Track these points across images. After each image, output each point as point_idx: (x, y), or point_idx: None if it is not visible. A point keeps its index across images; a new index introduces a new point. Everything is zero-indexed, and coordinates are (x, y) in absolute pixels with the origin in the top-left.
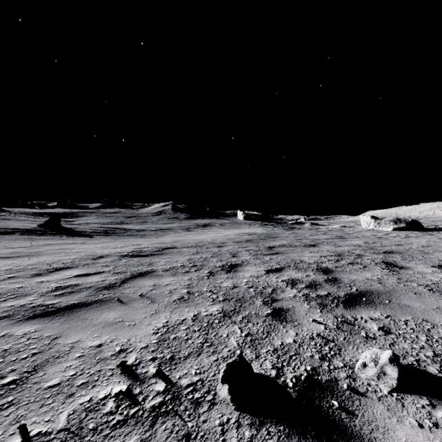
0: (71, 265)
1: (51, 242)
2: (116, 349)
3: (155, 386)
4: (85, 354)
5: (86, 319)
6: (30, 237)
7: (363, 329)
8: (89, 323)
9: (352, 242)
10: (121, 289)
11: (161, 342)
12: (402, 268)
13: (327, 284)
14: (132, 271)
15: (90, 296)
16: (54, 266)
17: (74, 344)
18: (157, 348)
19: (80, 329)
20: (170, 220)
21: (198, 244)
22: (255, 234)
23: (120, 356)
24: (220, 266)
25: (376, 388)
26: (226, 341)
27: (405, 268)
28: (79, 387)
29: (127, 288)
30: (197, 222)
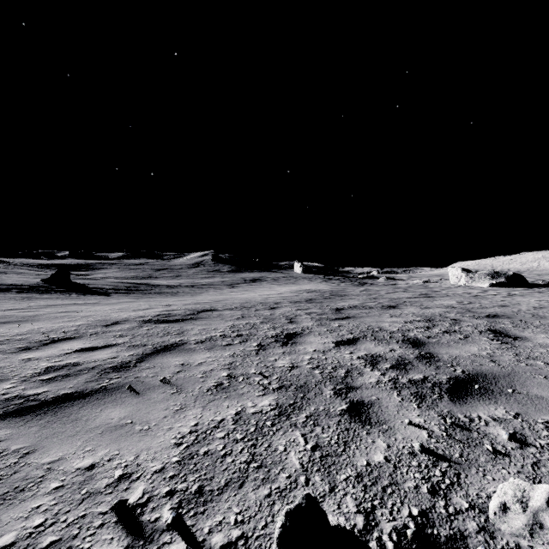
0: (74, 335)
1: (55, 303)
2: (115, 473)
3: None
4: (66, 484)
5: (79, 420)
6: (29, 296)
7: (486, 437)
8: (82, 427)
9: (442, 302)
10: (136, 370)
11: (185, 460)
12: (517, 338)
13: (420, 363)
14: (155, 343)
15: (92, 382)
16: (50, 336)
17: (52, 464)
18: (178, 472)
19: (67, 438)
20: (211, 274)
21: (245, 304)
22: (317, 291)
23: (120, 486)
24: (273, 337)
25: None
26: (284, 459)
27: (520, 338)
28: None
29: (145, 369)
30: (244, 276)
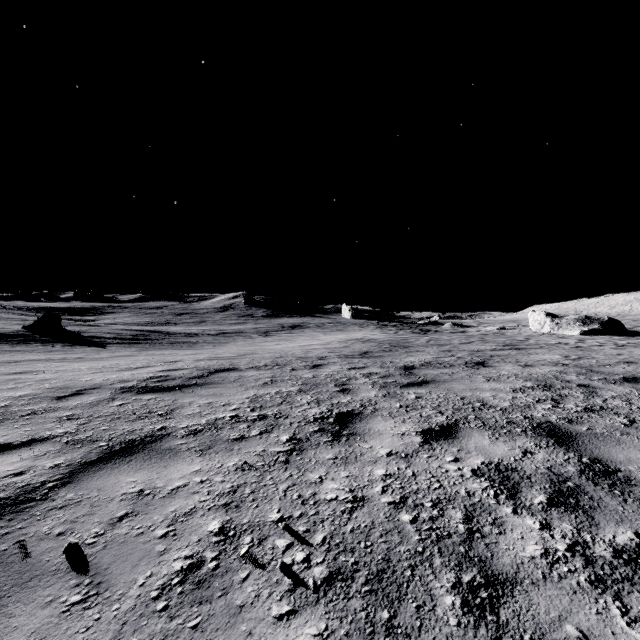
0: None
1: (22, 358)
2: None
3: None
4: None
5: None
6: None
7: None
8: None
9: (542, 356)
10: (37, 512)
11: None
12: None
13: (601, 491)
14: (116, 434)
15: None
16: None
17: None
18: None
19: None
20: (242, 319)
21: (278, 360)
22: (371, 341)
23: None
24: (317, 420)
25: None
26: None
27: None
28: None
29: (57, 508)
30: (282, 322)
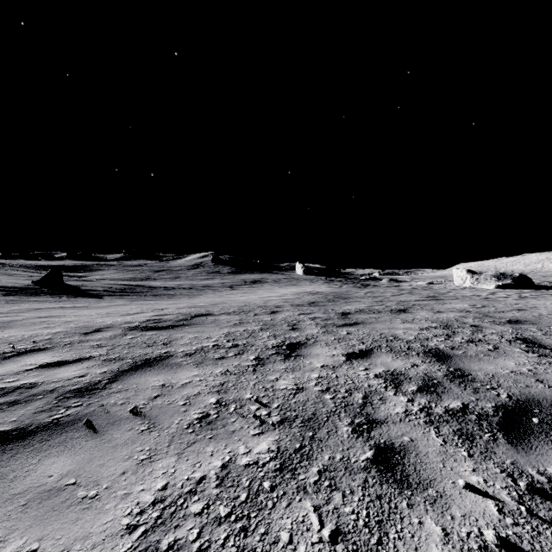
0: (45, 345)
1: (40, 306)
2: None
3: None
4: None
5: (3, 478)
6: (16, 299)
7: None
8: (1, 492)
9: (454, 305)
10: (103, 394)
11: None
12: None
13: (452, 384)
14: (136, 355)
15: (42, 413)
16: (18, 346)
17: None
18: None
19: None
20: (210, 275)
21: (243, 308)
22: (319, 293)
23: None
24: (274, 347)
25: None
26: None
27: None
28: None
29: (115, 392)
30: (245, 278)
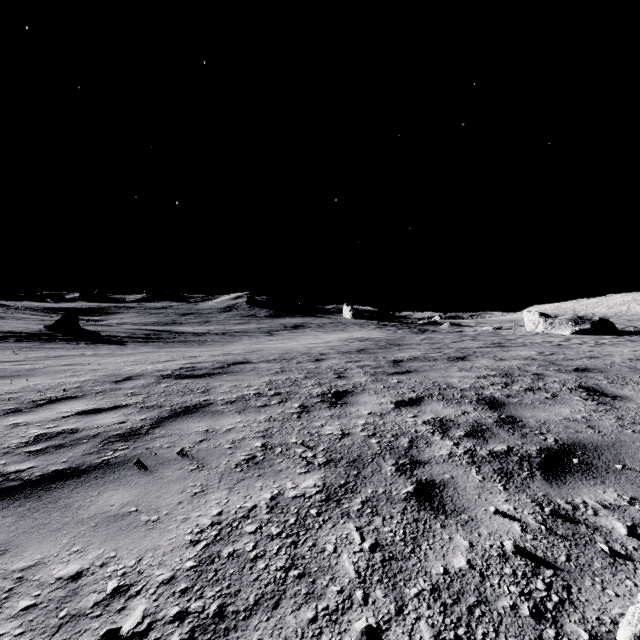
0: (76, 393)
1: (59, 353)
2: (108, 585)
3: None
4: (40, 602)
5: (69, 507)
6: (29, 346)
7: (597, 531)
8: (71, 517)
9: (519, 352)
10: (148, 439)
11: (202, 566)
12: (617, 398)
13: (501, 430)
14: (174, 403)
15: (91, 455)
16: (47, 394)
17: (26, 572)
18: (192, 583)
19: (50, 533)
20: (245, 319)
21: (284, 356)
22: (370, 340)
23: (112, 606)
24: (319, 395)
25: None
26: (334, 564)
27: (620, 398)
28: None
29: (159, 437)
30: (284, 322)
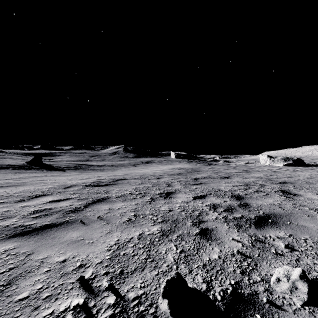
0: (47, 193)
1: (34, 175)
2: (77, 264)
3: (107, 299)
4: (51, 269)
5: (55, 237)
6: (19, 171)
7: (272, 246)
8: (57, 241)
9: (255, 174)
10: (83, 212)
11: (113, 258)
12: (295, 195)
13: (240, 208)
14: (93, 197)
15: (60, 218)
16: (34, 193)
17: (43, 259)
18: (109, 263)
19: (49, 247)
20: (122, 158)
21: (142, 176)
22: (183, 169)
23: (80, 270)
24: (159, 194)
25: (290, 301)
26: (165, 257)
27: (297, 195)
28: (44, 300)
29: (88, 211)
30: (142, 160)
